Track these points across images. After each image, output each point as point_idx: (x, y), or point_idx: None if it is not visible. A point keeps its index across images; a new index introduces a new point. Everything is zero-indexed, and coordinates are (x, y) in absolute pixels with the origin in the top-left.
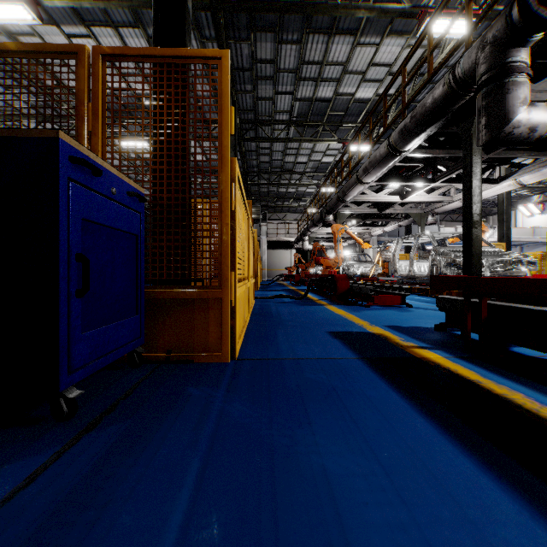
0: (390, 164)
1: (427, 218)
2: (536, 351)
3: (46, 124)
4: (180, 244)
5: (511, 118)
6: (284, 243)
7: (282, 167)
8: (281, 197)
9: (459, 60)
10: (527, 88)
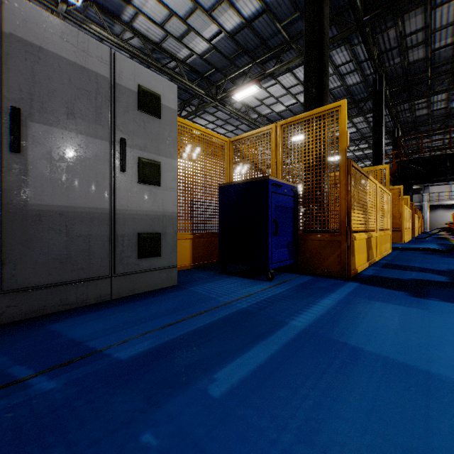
0: None
1: None
2: None
3: None
4: None
5: None
6: (445, 204)
7: None
8: None
9: None
10: None
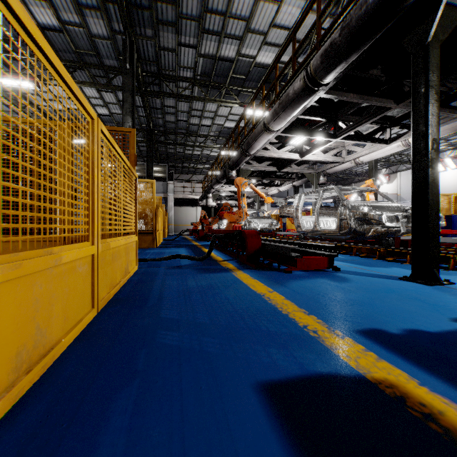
0: (303, 105)
1: (319, 178)
2: None
3: None
4: None
5: None
6: (190, 200)
7: (187, 128)
8: (187, 159)
9: None
10: None
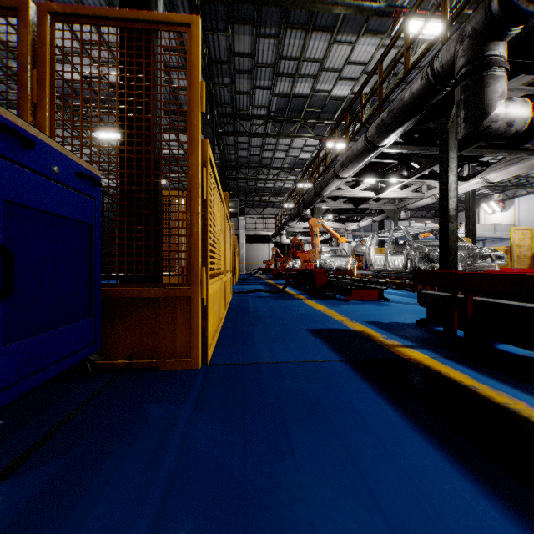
0: (366, 159)
1: (400, 214)
2: (521, 349)
3: (14, 111)
4: (144, 235)
5: (490, 112)
6: (262, 237)
7: (260, 162)
8: (259, 192)
9: (437, 54)
10: (505, 82)
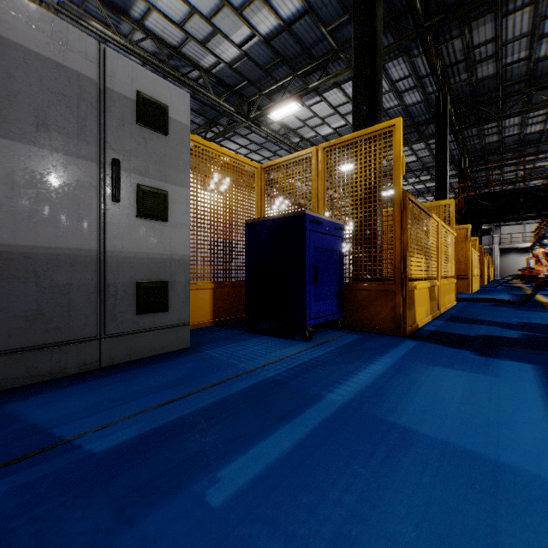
0: None
1: None
2: None
3: None
4: None
5: None
6: (518, 248)
7: None
8: None
9: None
10: None
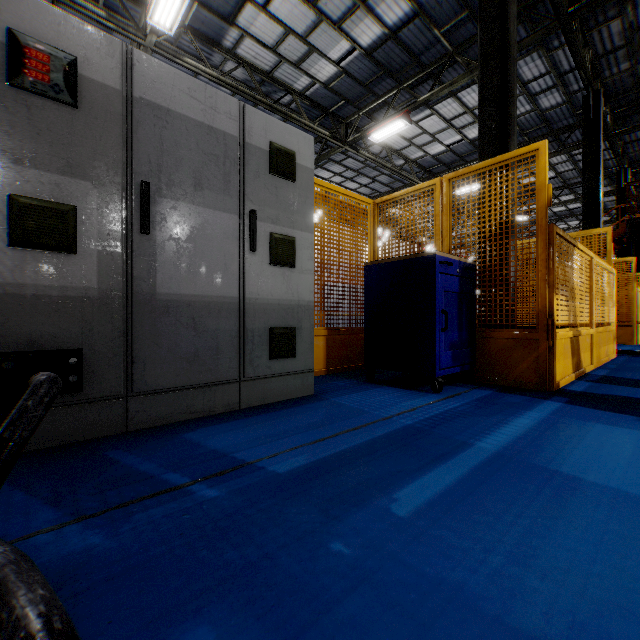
0: None
1: None
2: None
3: None
4: None
5: None
6: None
7: None
8: None
9: None
10: None
